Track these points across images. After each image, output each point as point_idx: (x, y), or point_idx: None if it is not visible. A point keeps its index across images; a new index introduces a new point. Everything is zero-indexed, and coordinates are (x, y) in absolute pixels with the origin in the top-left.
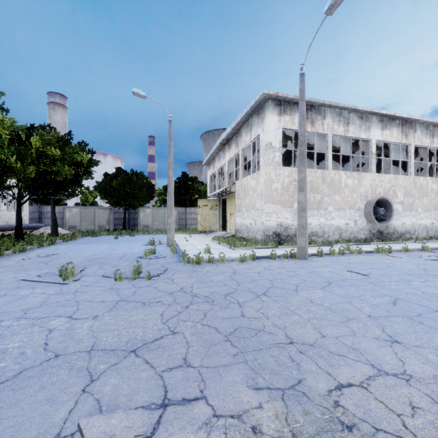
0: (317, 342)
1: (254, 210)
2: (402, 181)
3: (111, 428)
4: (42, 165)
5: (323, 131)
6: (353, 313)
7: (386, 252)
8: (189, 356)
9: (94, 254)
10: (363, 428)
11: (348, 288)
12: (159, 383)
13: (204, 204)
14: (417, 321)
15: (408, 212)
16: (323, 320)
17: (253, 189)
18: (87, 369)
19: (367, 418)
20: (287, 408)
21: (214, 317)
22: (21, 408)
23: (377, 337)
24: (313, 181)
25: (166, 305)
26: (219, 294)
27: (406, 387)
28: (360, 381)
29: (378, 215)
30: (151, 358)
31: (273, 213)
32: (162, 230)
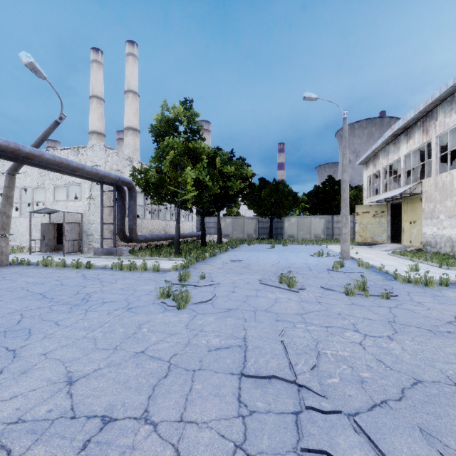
0: None
1: None
2: None
3: None
4: (221, 182)
5: None
6: None
7: None
8: None
9: (276, 262)
10: None
11: None
12: None
13: (364, 210)
14: None
15: None
16: None
17: None
18: None
19: None
20: None
21: None
22: None
23: None
24: None
25: None
26: None
27: None
28: None
29: None
30: None
31: None
32: (313, 241)
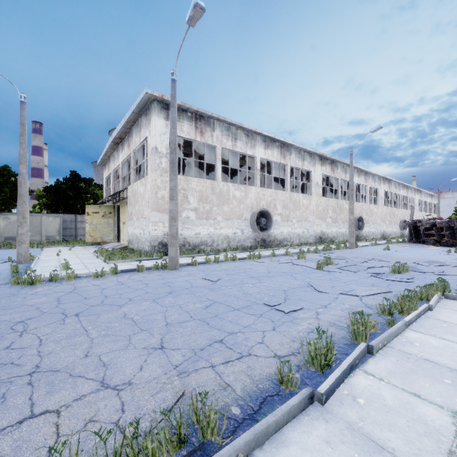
0: (69, 365)
1: (142, 219)
2: (281, 195)
3: None
4: None
5: (212, 142)
6: (153, 323)
7: (256, 258)
8: None
9: None
10: None
11: (182, 296)
12: None
13: (94, 211)
14: (205, 323)
15: (285, 222)
16: (110, 337)
17: (142, 195)
18: None
19: (10, 454)
20: None
21: None
22: None
23: (147, 346)
24: (202, 191)
25: None
26: (9, 322)
27: (110, 399)
28: (62, 405)
29: (261, 225)
30: None
31: (159, 222)
32: (32, 243)
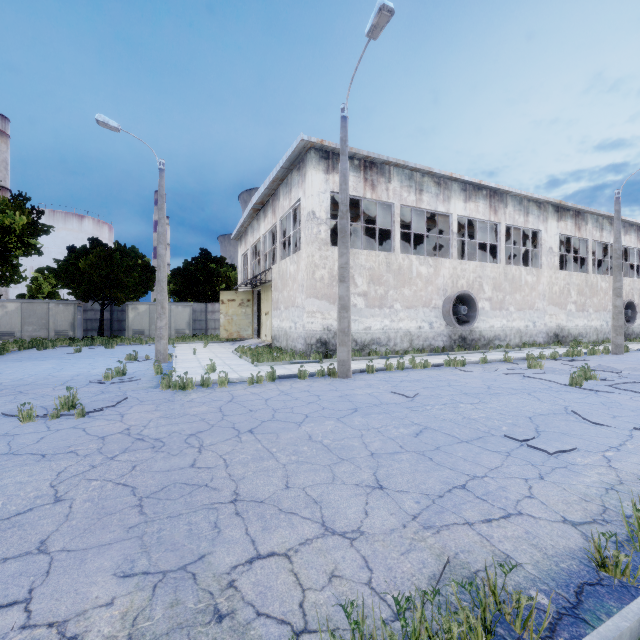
0: (272, 497)
1: (294, 308)
2: (491, 270)
3: None
4: None
5: (388, 198)
6: (353, 452)
7: (459, 365)
8: (53, 537)
9: (19, 378)
10: (241, 615)
11: (374, 416)
12: None
13: (230, 298)
14: (426, 458)
15: (497, 312)
16: (304, 464)
17: (293, 277)
18: None
19: (257, 600)
20: (151, 600)
21: (145, 470)
22: None
23: (360, 482)
24: (373, 268)
25: (80, 457)
26: (180, 435)
27: (344, 550)
28: (288, 548)
29: (459, 315)
30: None
31: (317, 312)
32: None
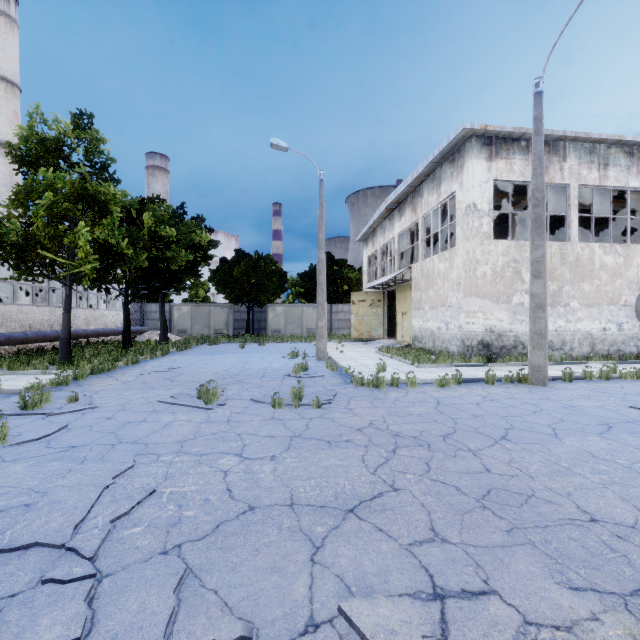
0: None
1: (444, 307)
2: None
3: (385, 619)
4: (155, 251)
5: (562, 180)
6: None
7: None
8: (437, 527)
9: (225, 369)
10: None
11: None
12: (414, 562)
13: (360, 298)
14: None
15: None
16: (631, 487)
17: (443, 275)
18: (302, 530)
19: None
20: None
21: (444, 469)
22: (244, 575)
23: None
24: None
25: (362, 447)
26: (432, 435)
27: None
28: None
29: None
30: (383, 524)
31: (478, 312)
32: (301, 337)
